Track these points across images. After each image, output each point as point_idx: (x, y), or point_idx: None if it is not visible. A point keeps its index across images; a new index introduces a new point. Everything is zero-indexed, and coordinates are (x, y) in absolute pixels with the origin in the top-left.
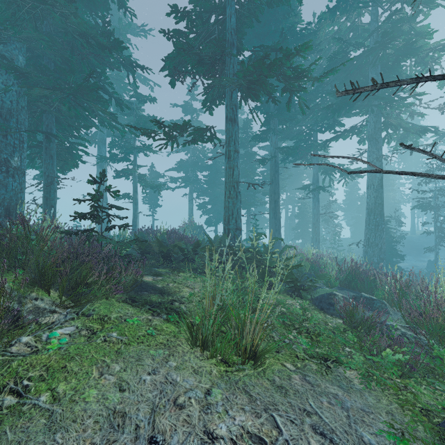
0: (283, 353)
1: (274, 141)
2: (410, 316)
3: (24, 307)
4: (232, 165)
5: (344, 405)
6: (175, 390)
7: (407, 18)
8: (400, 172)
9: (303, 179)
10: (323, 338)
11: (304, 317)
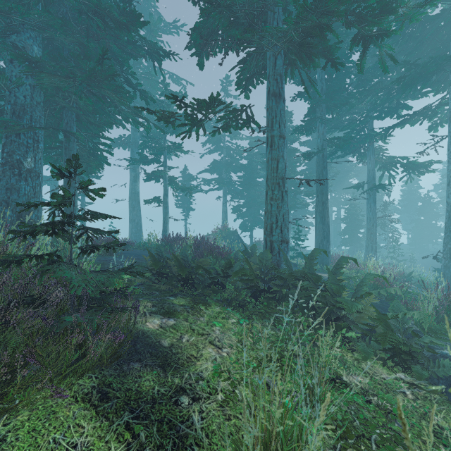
0: None
1: (321, 132)
2: None
3: None
4: (276, 155)
5: None
6: None
7: None
8: None
9: (350, 178)
10: None
11: None
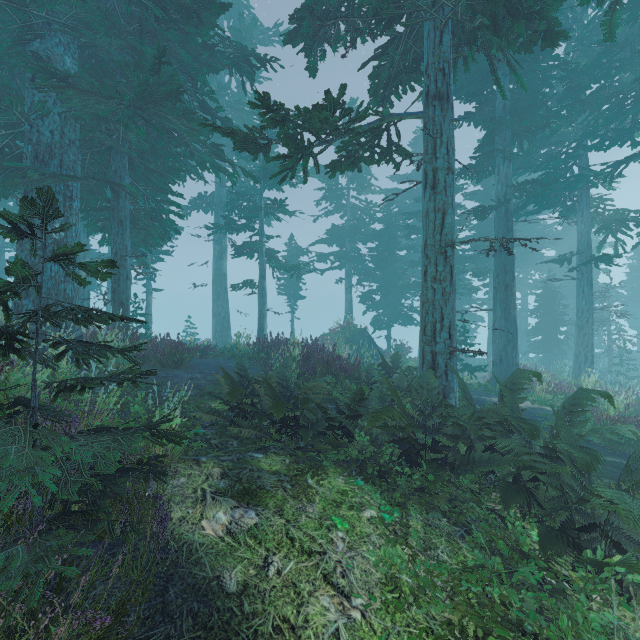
0: None
1: (503, 173)
2: None
3: None
4: (442, 202)
5: None
6: None
7: None
8: None
9: (544, 247)
10: None
11: None
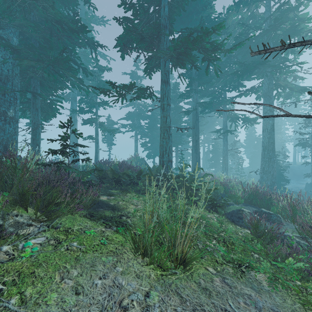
0: (206, 258)
1: (195, 98)
2: (302, 228)
3: (7, 222)
4: (165, 114)
5: (257, 305)
6: (121, 293)
7: (292, 8)
8: (308, 115)
9: (216, 125)
10: (236, 246)
11: (221, 229)
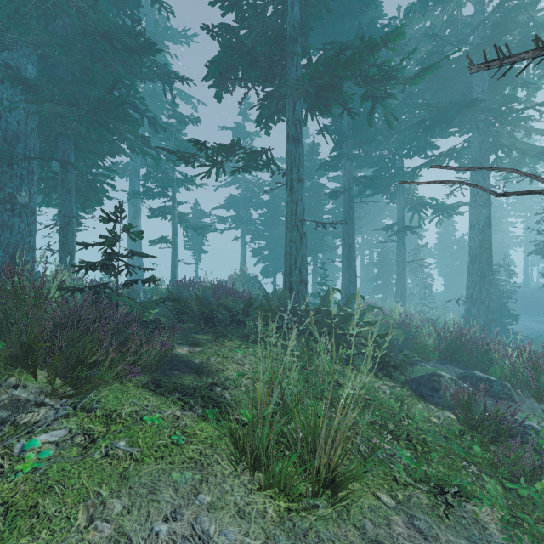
0: (374, 474)
1: (348, 169)
2: None
3: None
4: (295, 198)
5: None
6: None
7: (525, 5)
8: None
9: (384, 218)
10: (432, 447)
11: (401, 414)
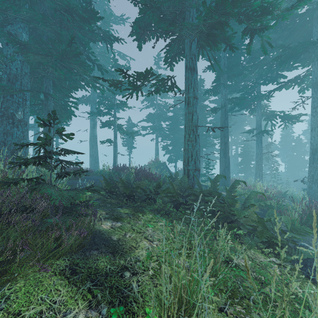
0: None
1: (224, 93)
2: None
3: None
4: (191, 110)
5: None
6: None
7: None
8: None
9: (245, 125)
10: None
11: None
